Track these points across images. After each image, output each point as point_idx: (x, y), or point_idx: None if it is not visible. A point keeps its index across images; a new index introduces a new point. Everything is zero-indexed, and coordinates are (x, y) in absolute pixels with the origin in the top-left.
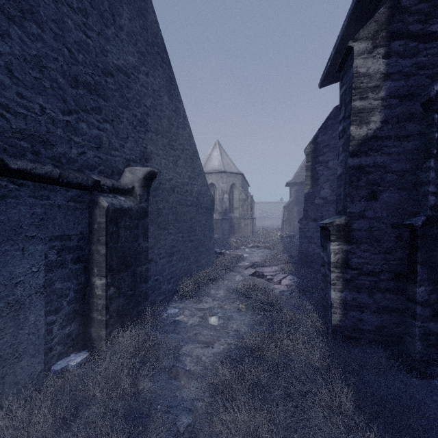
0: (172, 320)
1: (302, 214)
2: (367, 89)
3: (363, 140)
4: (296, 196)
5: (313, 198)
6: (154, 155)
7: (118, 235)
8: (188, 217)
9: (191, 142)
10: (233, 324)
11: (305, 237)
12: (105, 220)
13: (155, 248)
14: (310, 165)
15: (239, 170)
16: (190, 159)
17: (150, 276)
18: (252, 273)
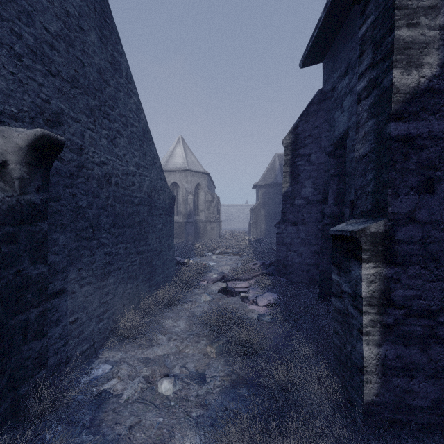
0: (94, 393)
1: (269, 217)
2: (418, 10)
3: (412, 94)
4: (263, 198)
5: (293, 198)
6: (67, 119)
7: None
8: (135, 220)
9: (141, 117)
10: (198, 390)
11: (283, 244)
12: None
13: (69, 271)
14: (289, 159)
15: (204, 170)
16: (139, 140)
17: (58, 318)
18: (222, 289)
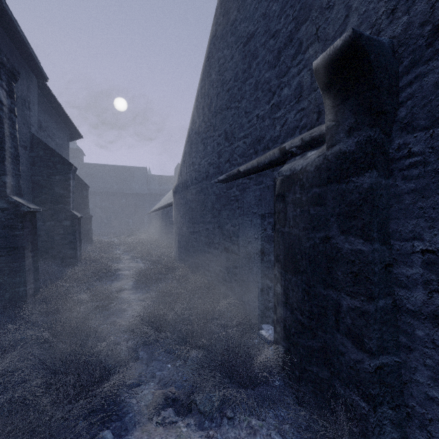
0: None
1: None
2: None
3: None
4: None
5: None
6: None
7: (285, 214)
8: None
9: None
10: None
11: None
12: (274, 195)
13: None
14: None
15: None
16: None
17: None
18: None
